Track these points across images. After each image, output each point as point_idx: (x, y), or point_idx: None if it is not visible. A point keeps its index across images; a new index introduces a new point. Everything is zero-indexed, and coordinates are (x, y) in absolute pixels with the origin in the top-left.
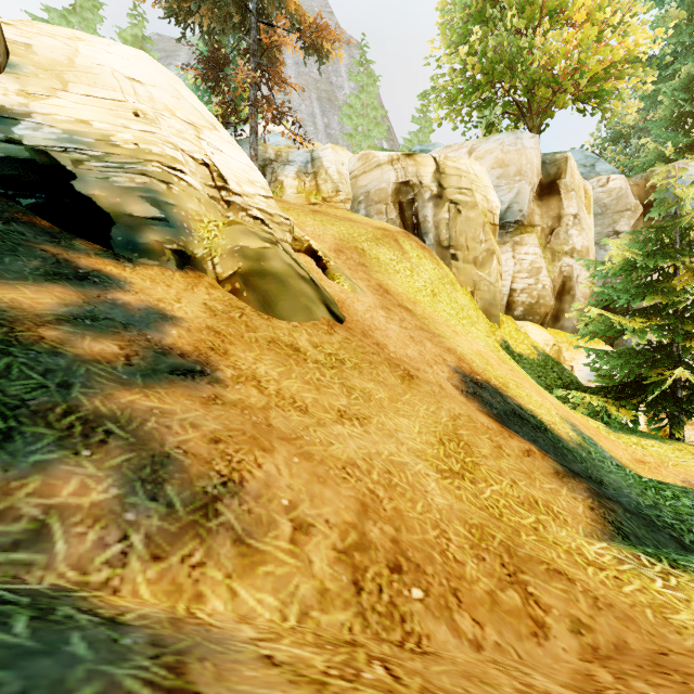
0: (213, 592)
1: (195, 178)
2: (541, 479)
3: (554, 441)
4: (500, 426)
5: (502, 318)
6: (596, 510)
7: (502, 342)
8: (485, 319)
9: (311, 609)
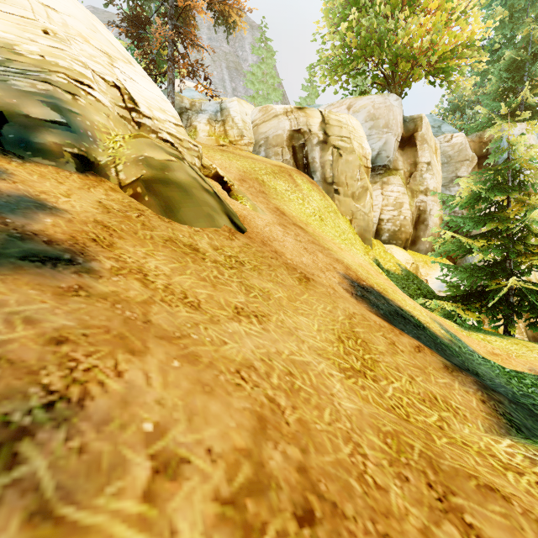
0: None
1: (105, 96)
2: (435, 374)
3: (433, 338)
4: (389, 324)
5: (374, 241)
6: (487, 402)
7: (374, 260)
8: (361, 242)
9: None
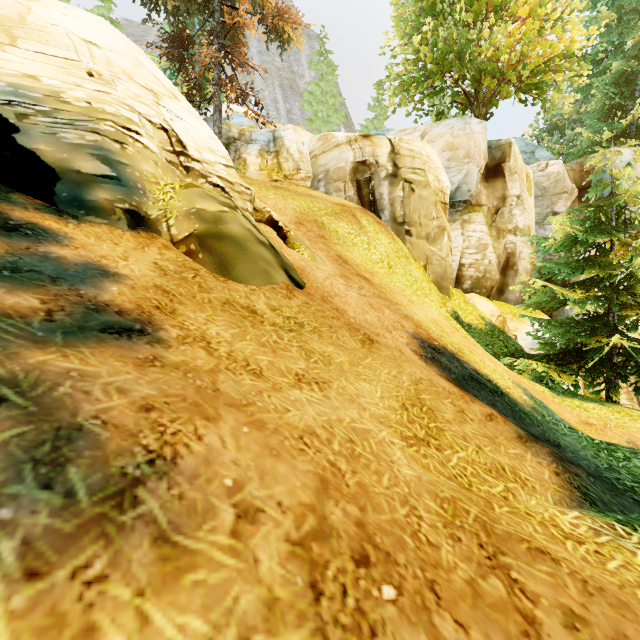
0: (112, 621)
1: (152, 141)
2: (505, 444)
3: (511, 405)
4: (460, 390)
5: (452, 290)
6: (562, 475)
7: (452, 312)
8: (436, 291)
9: (254, 632)
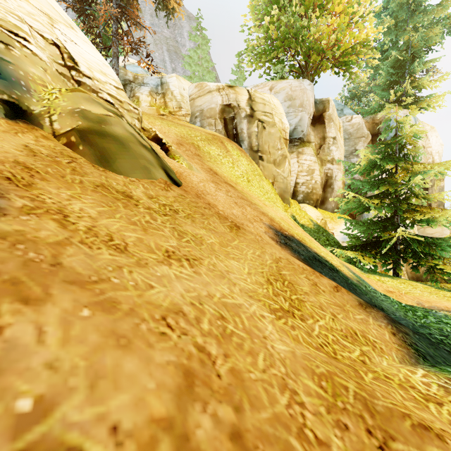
0: None
1: (43, 52)
2: (352, 311)
3: (345, 279)
4: (310, 268)
5: (291, 201)
6: (397, 335)
7: (292, 216)
8: (281, 201)
9: None
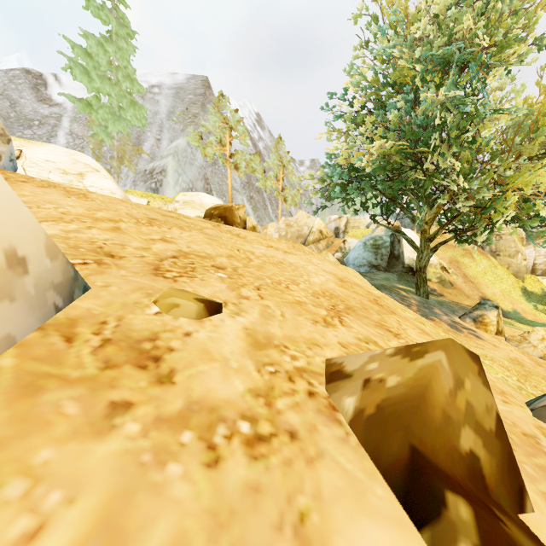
0: None
1: None
2: None
3: None
4: None
5: (526, 276)
6: None
7: (522, 287)
8: (514, 278)
9: None
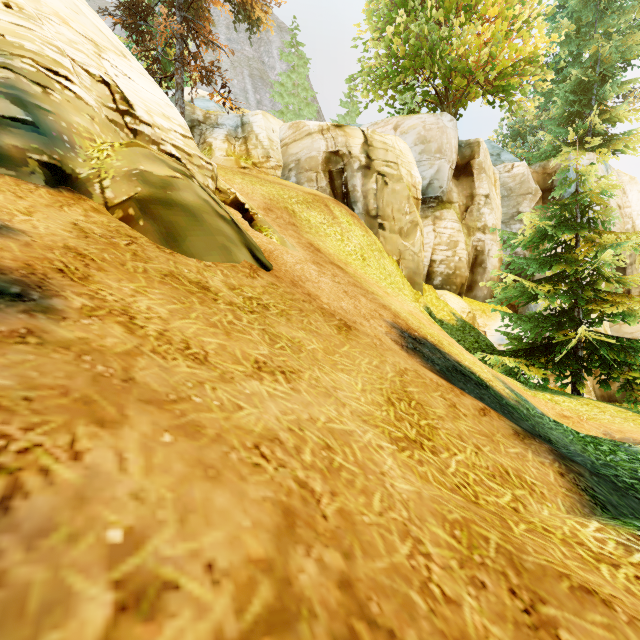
0: None
1: (89, 93)
2: (504, 443)
3: (498, 398)
4: (448, 383)
5: (424, 286)
6: (566, 475)
7: (425, 308)
8: (409, 286)
9: None
